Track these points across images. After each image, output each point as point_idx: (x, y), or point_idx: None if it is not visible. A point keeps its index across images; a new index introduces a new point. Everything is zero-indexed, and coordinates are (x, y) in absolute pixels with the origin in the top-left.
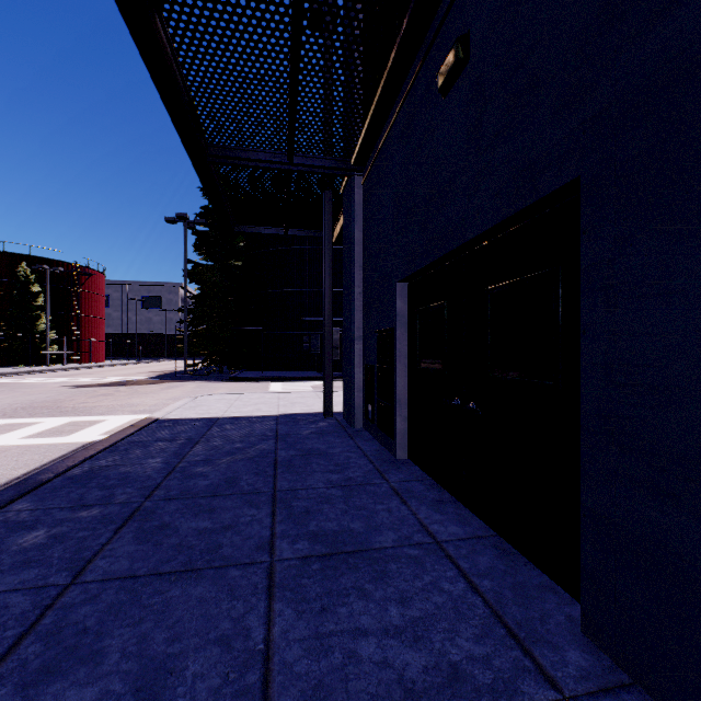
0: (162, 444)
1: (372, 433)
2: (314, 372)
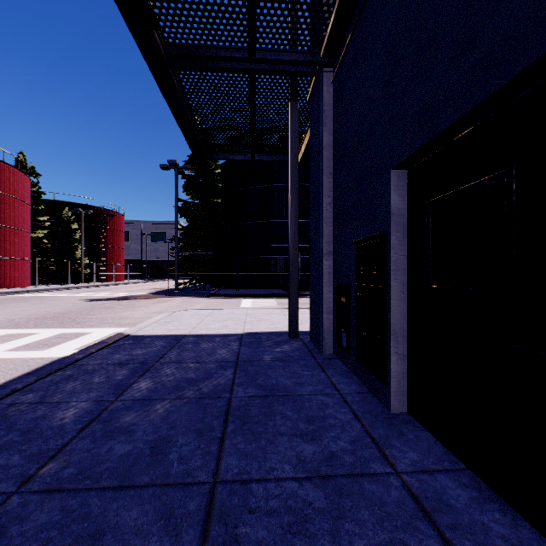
0: (112, 369)
1: (347, 364)
2: (280, 290)
